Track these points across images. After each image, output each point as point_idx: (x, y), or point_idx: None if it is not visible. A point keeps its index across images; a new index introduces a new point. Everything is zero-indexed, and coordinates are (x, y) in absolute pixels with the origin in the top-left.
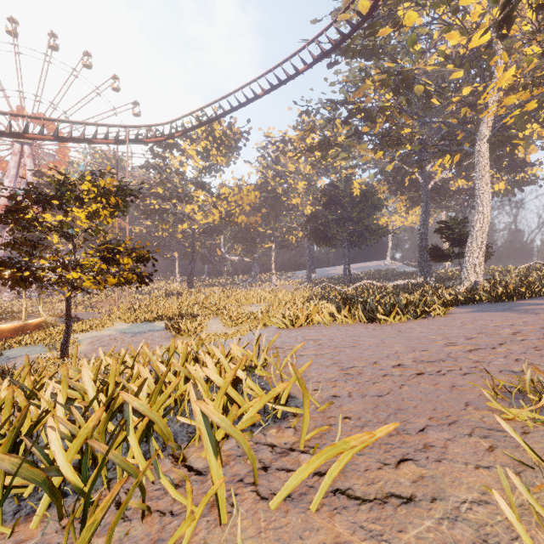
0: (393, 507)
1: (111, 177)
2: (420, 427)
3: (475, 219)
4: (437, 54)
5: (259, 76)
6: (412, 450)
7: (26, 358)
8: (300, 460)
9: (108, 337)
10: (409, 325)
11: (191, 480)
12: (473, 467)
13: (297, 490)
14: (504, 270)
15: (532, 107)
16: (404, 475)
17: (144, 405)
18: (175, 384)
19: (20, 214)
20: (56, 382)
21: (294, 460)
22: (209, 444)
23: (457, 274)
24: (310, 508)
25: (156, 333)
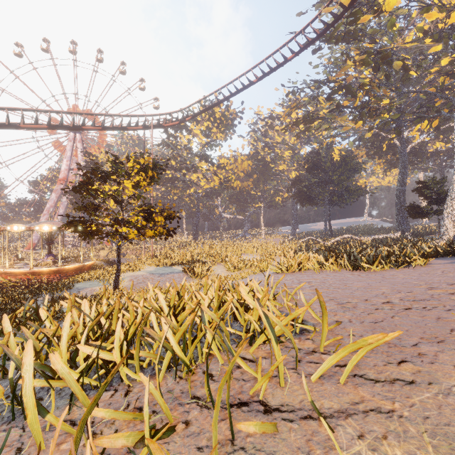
0: (400, 386)
1: (148, 156)
2: (413, 343)
3: (454, 179)
4: (415, 31)
5: (254, 66)
6: (409, 356)
7: (104, 287)
8: (322, 358)
9: (142, 276)
10: (391, 272)
11: (248, 364)
12: None
13: (325, 373)
14: None
15: None
16: (405, 370)
17: (213, 314)
18: (229, 303)
19: (89, 186)
20: (136, 302)
21: (318, 357)
22: (272, 335)
23: (435, 230)
24: (340, 382)
25: (176, 275)
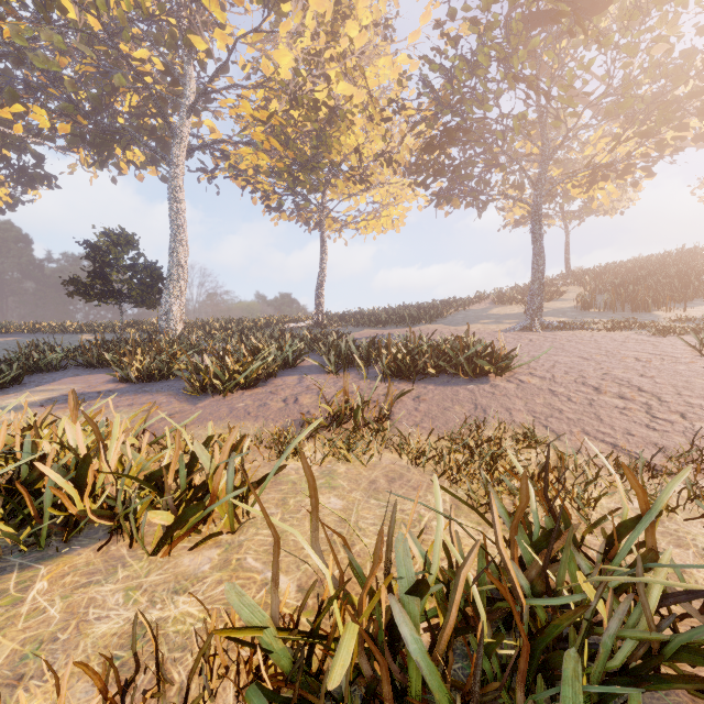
0: None
1: None
2: None
3: (181, 249)
4: None
5: None
6: None
7: None
8: None
9: None
10: None
11: None
12: None
13: None
14: (79, 325)
15: (268, 160)
16: None
17: None
18: None
19: None
20: None
21: None
22: None
23: None
24: None
25: None
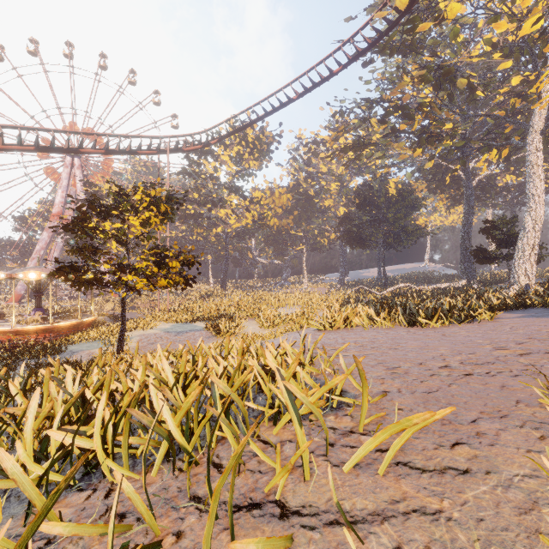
0: (452, 476)
1: (160, 187)
2: (471, 418)
3: (526, 218)
4: (482, 44)
5: (293, 80)
6: (465, 437)
7: (100, 350)
8: (361, 440)
9: (154, 335)
10: (453, 329)
11: (269, 450)
12: (525, 451)
13: (363, 461)
14: None
15: None
16: (459, 454)
17: (226, 387)
18: (248, 372)
19: (85, 223)
20: (136, 370)
21: (356, 440)
22: (294, 415)
23: (505, 277)
24: (378, 473)
25: (197, 333)
